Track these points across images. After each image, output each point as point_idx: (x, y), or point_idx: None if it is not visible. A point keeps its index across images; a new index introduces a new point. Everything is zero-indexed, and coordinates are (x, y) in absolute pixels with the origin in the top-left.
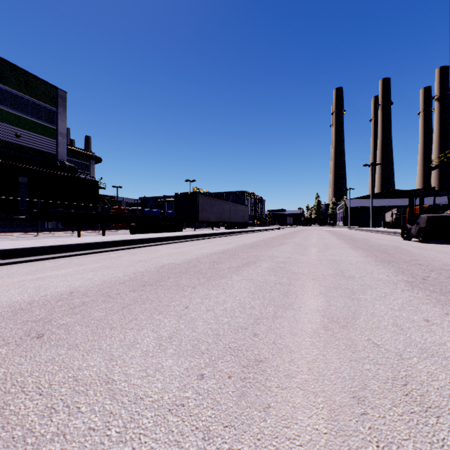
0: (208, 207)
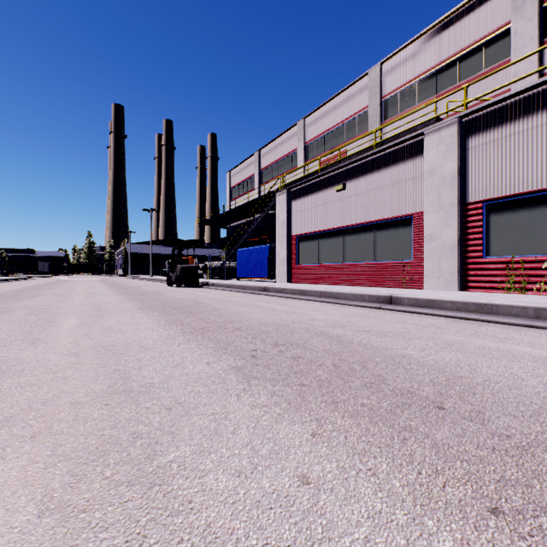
0: None
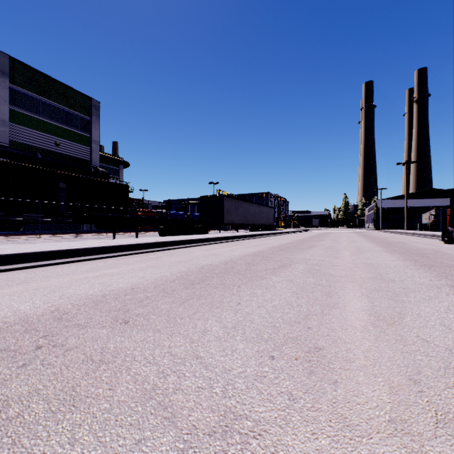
0: (233, 210)
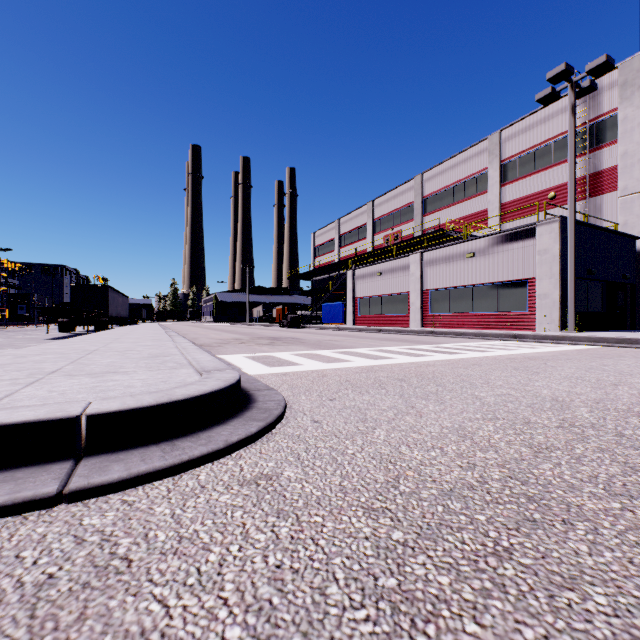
0: (112, 301)
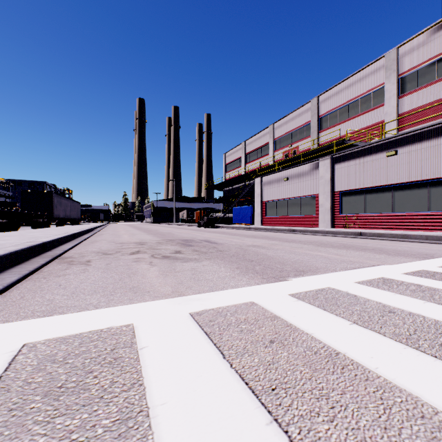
0: (59, 205)
